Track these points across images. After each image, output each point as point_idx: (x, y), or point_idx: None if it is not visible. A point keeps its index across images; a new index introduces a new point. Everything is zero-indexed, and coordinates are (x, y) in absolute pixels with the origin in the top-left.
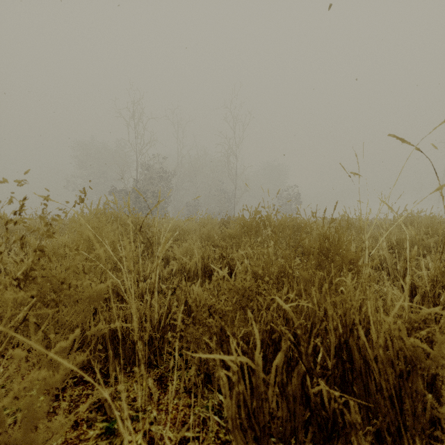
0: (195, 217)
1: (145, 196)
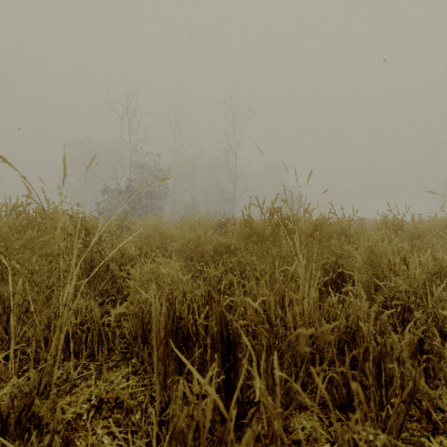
0: (158, 218)
1: (139, 196)
